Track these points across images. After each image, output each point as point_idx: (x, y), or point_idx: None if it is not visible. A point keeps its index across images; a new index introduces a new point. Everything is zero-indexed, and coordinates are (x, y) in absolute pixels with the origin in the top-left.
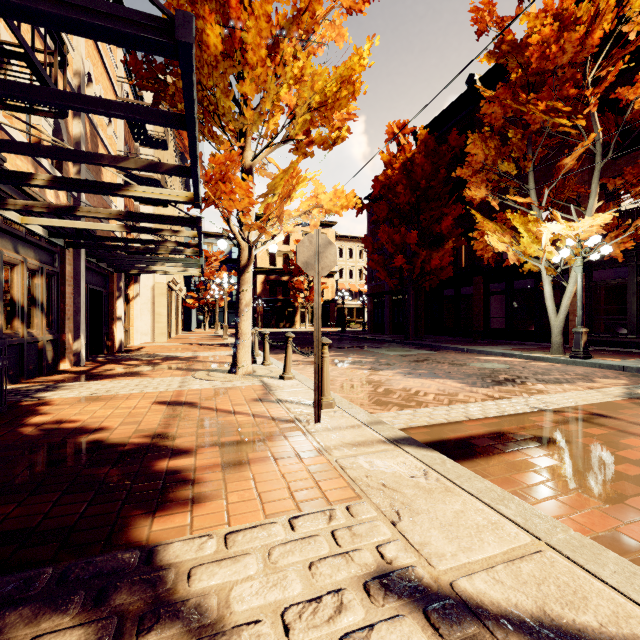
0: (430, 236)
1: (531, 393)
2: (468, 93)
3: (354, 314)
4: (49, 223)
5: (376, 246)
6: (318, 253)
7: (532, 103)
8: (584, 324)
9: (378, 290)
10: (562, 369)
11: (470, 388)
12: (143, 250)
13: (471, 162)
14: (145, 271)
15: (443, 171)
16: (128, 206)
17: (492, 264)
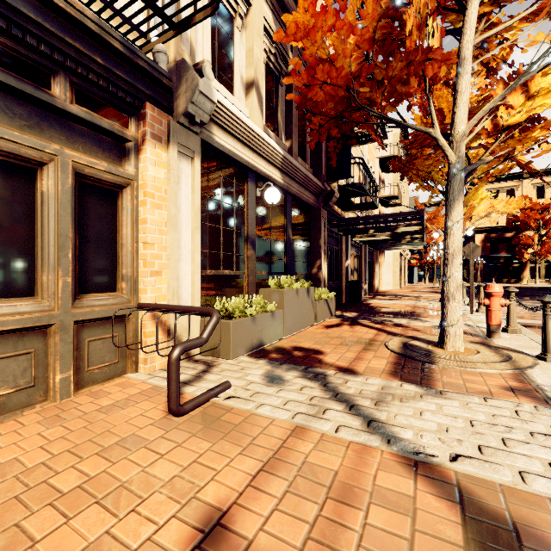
0: None
1: None
2: None
3: None
4: (363, 239)
5: None
6: (472, 251)
7: None
8: None
9: None
10: None
11: None
12: (394, 242)
13: None
14: (390, 249)
15: None
16: (379, 212)
17: None
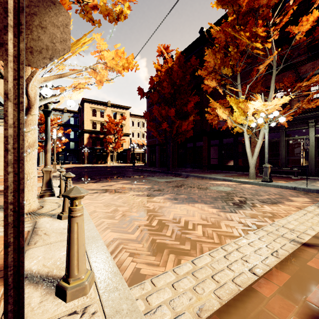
0: (180, 115)
1: (269, 217)
2: (200, 38)
3: (140, 156)
4: None
5: (151, 117)
6: (17, 10)
7: (243, 30)
8: (259, 162)
9: (153, 143)
10: (263, 190)
11: (224, 214)
12: None
13: (207, 66)
14: None
15: (188, 77)
16: None
17: (217, 128)
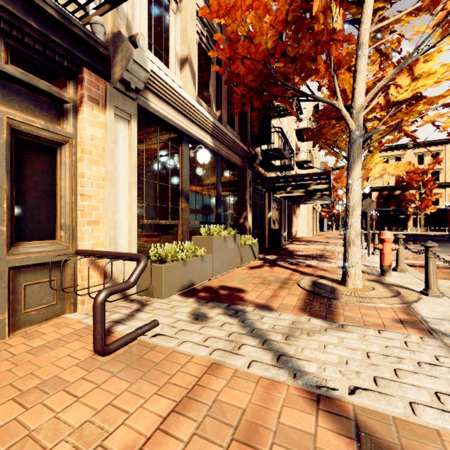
0: None
1: None
2: None
3: None
4: (282, 195)
5: None
6: (369, 205)
7: None
8: None
9: None
10: None
11: None
12: (307, 198)
13: None
14: (305, 203)
15: None
16: (296, 173)
17: None
